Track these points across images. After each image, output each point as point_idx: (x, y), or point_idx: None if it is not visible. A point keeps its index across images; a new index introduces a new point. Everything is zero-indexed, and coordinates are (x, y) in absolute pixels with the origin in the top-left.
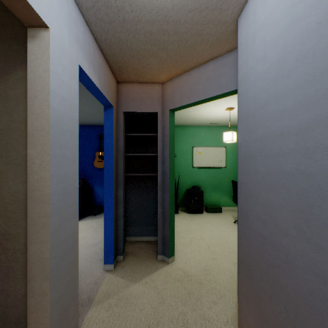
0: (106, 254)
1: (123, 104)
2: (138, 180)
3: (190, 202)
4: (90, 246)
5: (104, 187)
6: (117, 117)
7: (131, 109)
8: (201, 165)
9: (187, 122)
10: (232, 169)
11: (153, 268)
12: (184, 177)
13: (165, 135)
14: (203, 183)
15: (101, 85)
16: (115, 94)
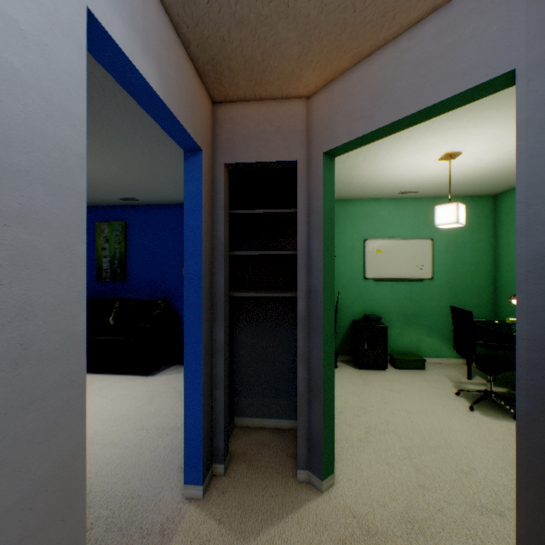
0: (188, 463)
1: (224, 148)
2: (258, 304)
3: (361, 346)
4: (166, 433)
5: (184, 322)
6: (212, 174)
7: (242, 157)
8: (381, 275)
9: (355, 192)
10: (447, 283)
11: (287, 503)
12: (348, 298)
13: (314, 210)
14: (385, 310)
15: (167, 91)
16: (206, 125)
